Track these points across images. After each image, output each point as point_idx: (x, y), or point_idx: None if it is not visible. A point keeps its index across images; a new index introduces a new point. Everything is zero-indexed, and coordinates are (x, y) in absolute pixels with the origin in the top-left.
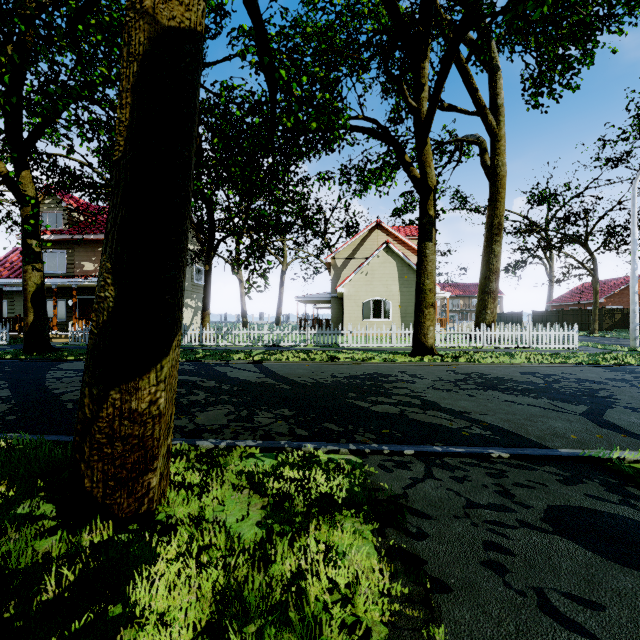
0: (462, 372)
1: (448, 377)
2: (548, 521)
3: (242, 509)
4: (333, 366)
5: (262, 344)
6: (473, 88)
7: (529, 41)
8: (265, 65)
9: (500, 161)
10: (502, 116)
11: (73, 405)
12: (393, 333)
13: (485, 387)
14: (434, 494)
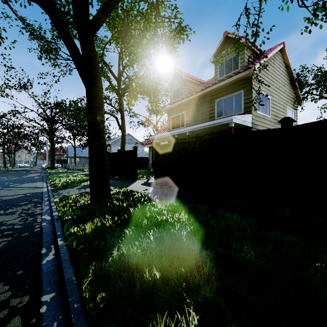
0: None
1: None
2: (82, 189)
3: None
4: None
5: None
6: None
7: None
8: None
9: None
10: None
11: None
12: None
13: None
14: (77, 192)
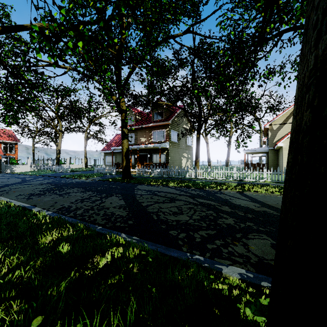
0: None
1: None
2: None
3: None
4: None
5: (232, 179)
6: None
7: None
8: None
9: None
10: None
11: (156, 217)
12: None
13: None
14: None
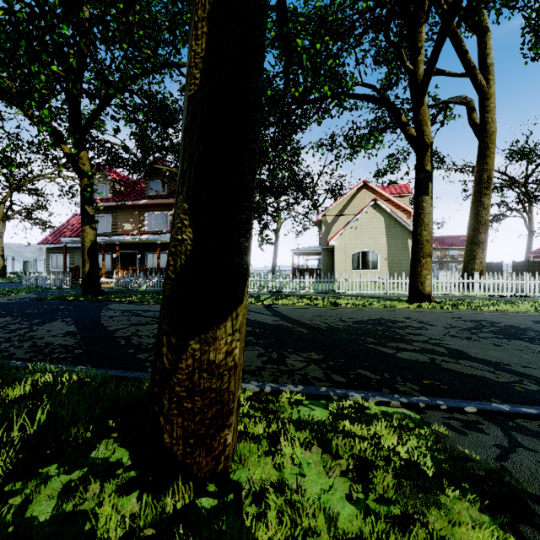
0: (469, 319)
1: (458, 324)
2: None
3: (320, 474)
4: (337, 311)
5: (267, 290)
6: (463, 50)
7: (518, 1)
8: (284, 35)
9: (490, 118)
10: (492, 75)
11: (125, 341)
12: (386, 281)
13: (506, 336)
14: None
